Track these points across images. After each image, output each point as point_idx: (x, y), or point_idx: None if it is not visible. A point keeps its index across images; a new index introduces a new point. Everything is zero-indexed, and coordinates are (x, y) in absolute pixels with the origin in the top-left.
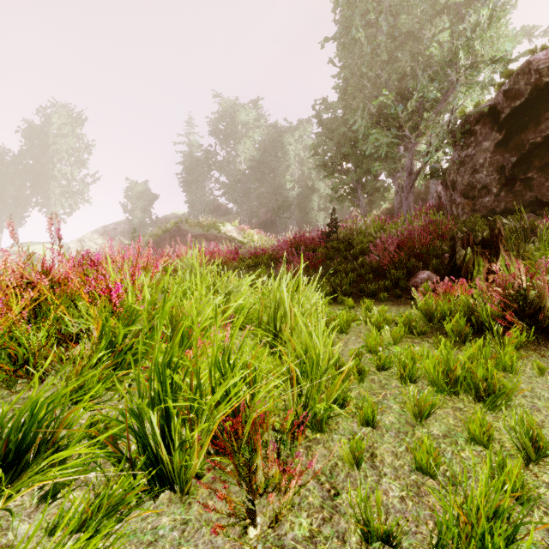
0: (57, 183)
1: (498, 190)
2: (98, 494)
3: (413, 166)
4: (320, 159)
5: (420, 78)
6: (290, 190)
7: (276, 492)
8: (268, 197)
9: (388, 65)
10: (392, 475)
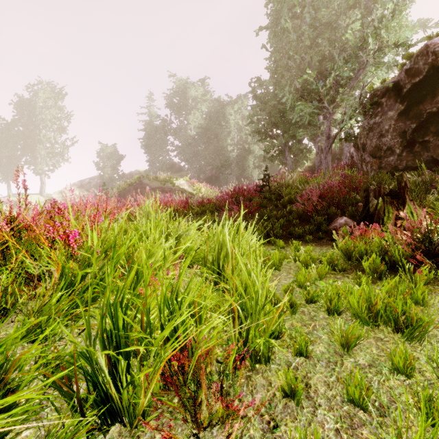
0: (42, 145)
1: (401, 151)
2: (48, 433)
3: (331, 132)
4: (255, 127)
5: (337, 60)
6: (231, 151)
7: (219, 424)
8: (213, 157)
9: (310, 50)
10: (326, 406)
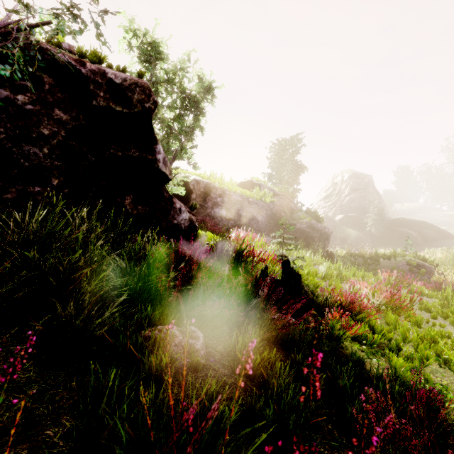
0: None
1: (61, 184)
2: None
3: None
4: None
5: None
6: None
7: None
8: None
9: None
10: None
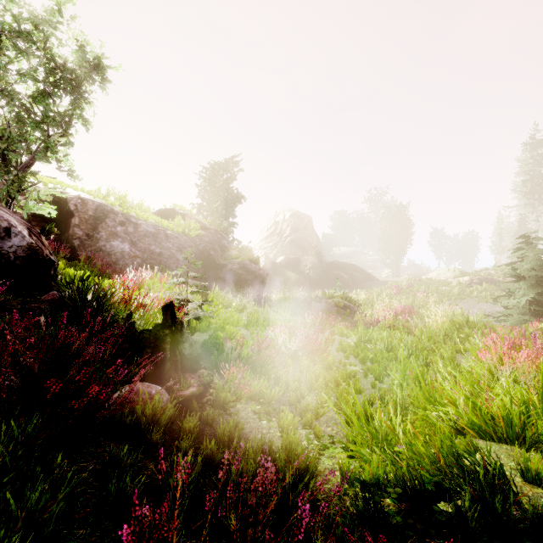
0: None
1: None
2: None
3: None
4: None
5: None
6: None
7: None
8: None
9: None
10: None
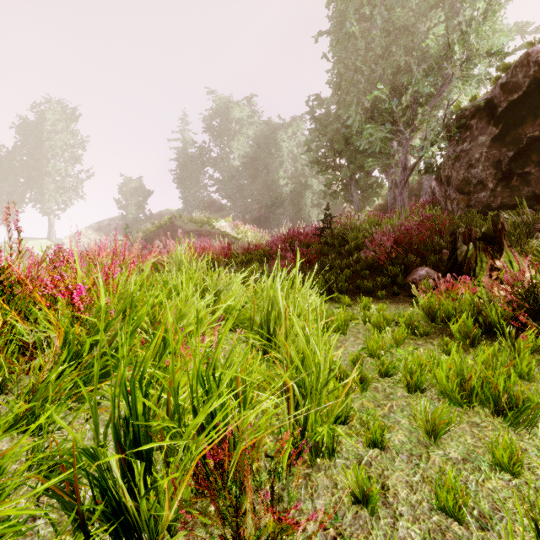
0: (51, 179)
1: (494, 185)
2: None
3: (408, 162)
4: (313, 155)
5: (415, 72)
6: (283, 186)
7: None
8: (261, 193)
9: (382, 60)
10: (409, 516)
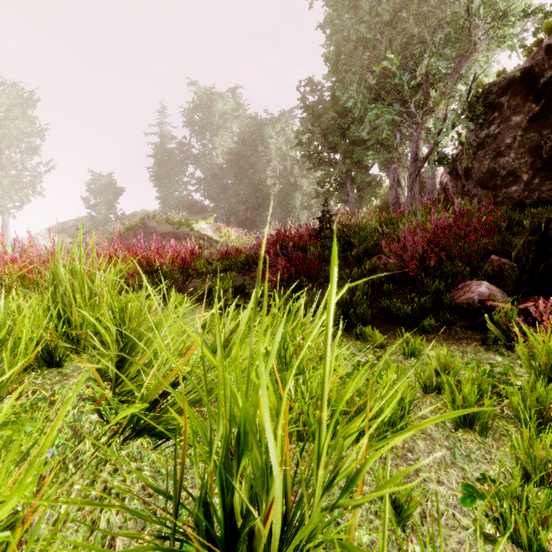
0: (5, 172)
1: (531, 177)
2: None
3: (419, 151)
4: (305, 149)
5: (429, 42)
6: (271, 186)
7: None
8: (247, 194)
9: (389, 29)
10: None
